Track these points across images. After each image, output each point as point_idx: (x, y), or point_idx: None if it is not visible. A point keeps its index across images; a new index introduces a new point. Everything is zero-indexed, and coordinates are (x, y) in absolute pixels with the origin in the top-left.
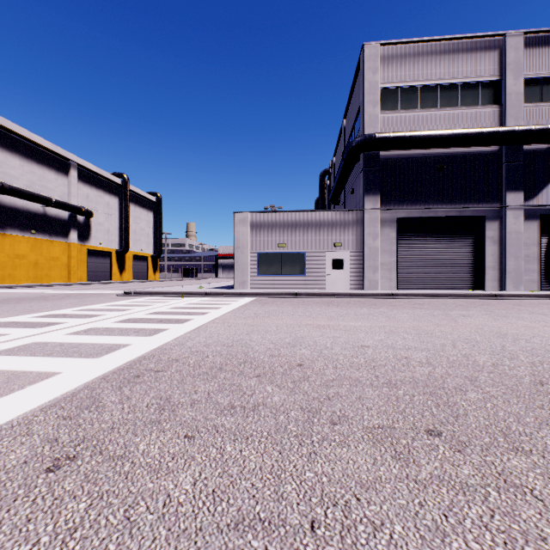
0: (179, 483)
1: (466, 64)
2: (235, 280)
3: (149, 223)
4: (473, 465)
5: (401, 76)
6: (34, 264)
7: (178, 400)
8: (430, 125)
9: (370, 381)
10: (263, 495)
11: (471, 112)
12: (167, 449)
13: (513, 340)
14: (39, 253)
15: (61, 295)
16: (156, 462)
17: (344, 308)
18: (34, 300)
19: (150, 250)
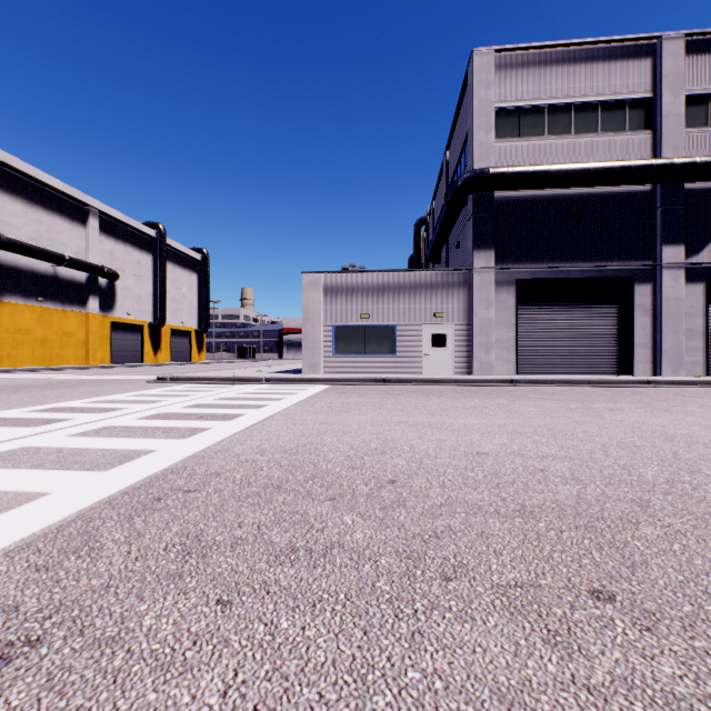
0: (199, 692)
1: (608, 76)
2: (304, 362)
3: (193, 288)
4: (677, 656)
5: (523, 92)
6: (42, 341)
7: (213, 537)
8: (560, 158)
9: (495, 506)
10: None
11: (615, 139)
12: (187, 624)
13: (687, 445)
14: (48, 327)
15: (74, 381)
16: (167, 651)
17: (448, 400)
18: (37, 388)
19: (194, 323)
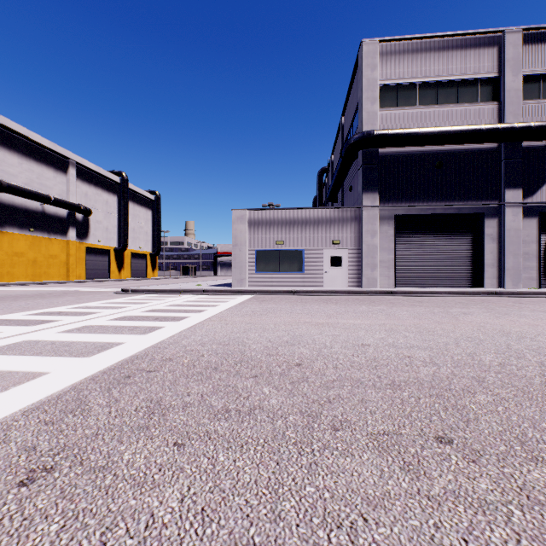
0: (164, 499)
1: (464, 60)
2: (233, 278)
3: (148, 221)
4: (491, 478)
5: (400, 72)
6: (33, 262)
7: (169, 402)
8: (428, 122)
9: (373, 382)
10: (258, 514)
11: (470, 109)
12: (154, 458)
13: (518, 339)
14: (38, 251)
15: (58, 292)
16: (141, 475)
17: (342, 306)
18: (31, 297)
19: (149, 248)
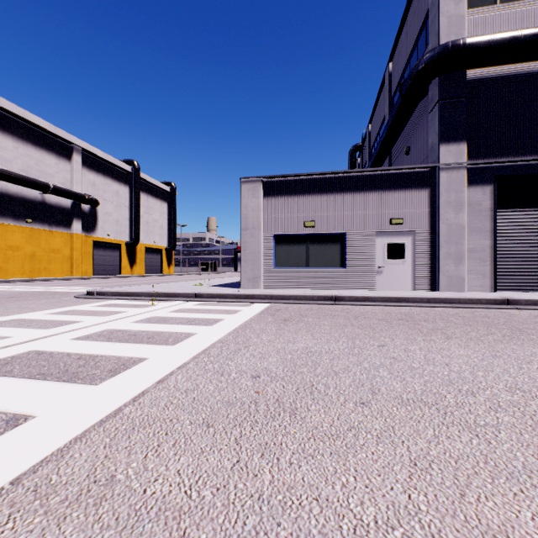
0: None
1: None
2: (242, 275)
3: (163, 214)
4: None
5: None
6: (31, 256)
7: None
8: None
9: None
10: None
11: None
12: None
13: None
14: (37, 245)
15: (9, 294)
16: None
17: (481, 349)
18: None
19: (164, 242)
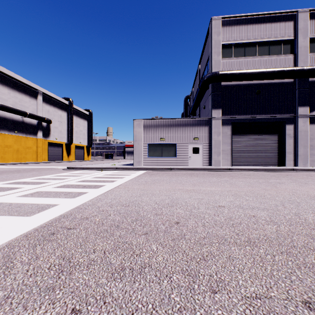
0: None
1: (273, 29)
2: (134, 160)
3: (85, 127)
4: None
5: (234, 37)
6: (16, 151)
7: (77, 259)
8: (251, 67)
9: (234, 239)
10: None
11: (277, 58)
12: None
13: None
14: (20, 144)
15: (29, 169)
16: None
17: (201, 178)
18: (11, 172)
19: (85, 143)
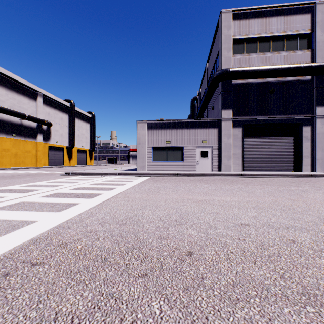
0: None
1: (289, 22)
2: (138, 165)
3: (87, 130)
4: None
5: (246, 31)
6: (15, 155)
7: None
8: (265, 63)
9: (280, 287)
10: None
11: (292, 54)
12: None
13: None
14: (18, 148)
15: (25, 174)
16: None
17: (212, 185)
18: (3, 178)
19: (88, 147)
